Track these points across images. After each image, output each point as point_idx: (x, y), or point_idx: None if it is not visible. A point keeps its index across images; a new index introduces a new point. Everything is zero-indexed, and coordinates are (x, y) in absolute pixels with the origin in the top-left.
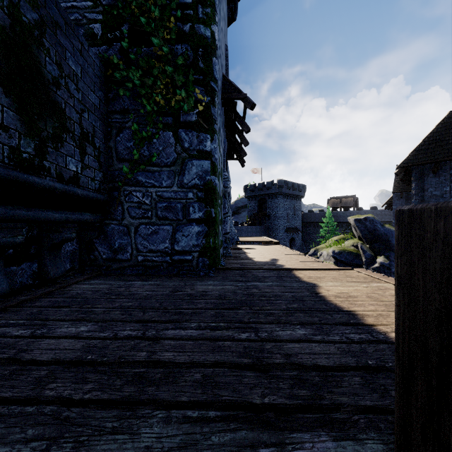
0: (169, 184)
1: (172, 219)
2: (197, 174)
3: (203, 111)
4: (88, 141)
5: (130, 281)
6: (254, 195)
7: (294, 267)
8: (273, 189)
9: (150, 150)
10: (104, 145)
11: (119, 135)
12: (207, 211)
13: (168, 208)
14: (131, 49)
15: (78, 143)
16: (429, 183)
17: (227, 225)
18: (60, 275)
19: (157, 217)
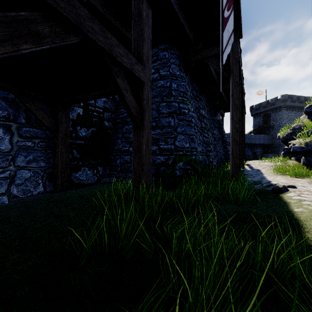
0: None
1: None
2: None
3: None
4: None
5: None
6: (259, 113)
7: None
8: (277, 104)
9: None
10: None
11: None
12: None
13: None
14: None
15: None
16: None
17: None
18: None
19: None
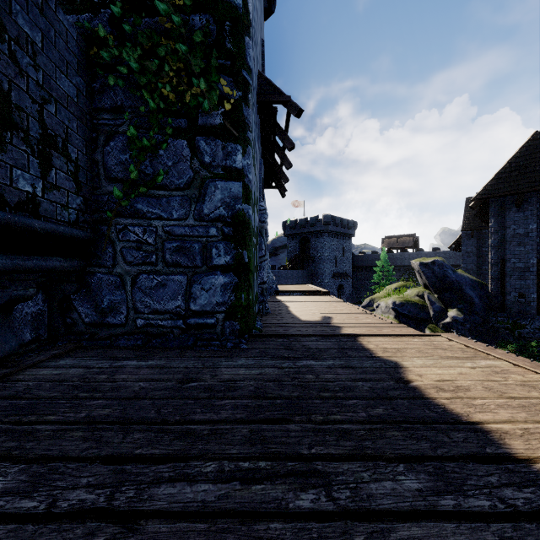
0: (183, 215)
1: (187, 266)
2: (222, 201)
3: (232, 111)
4: (56, 148)
5: (120, 360)
6: (295, 234)
7: (356, 330)
8: (318, 226)
9: (154, 166)
10: (85, 158)
11: (109, 144)
12: (237, 254)
13: (181, 250)
14: (125, 17)
15: (35, 148)
16: (511, 219)
17: (264, 272)
18: (8, 353)
19: (164, 262)
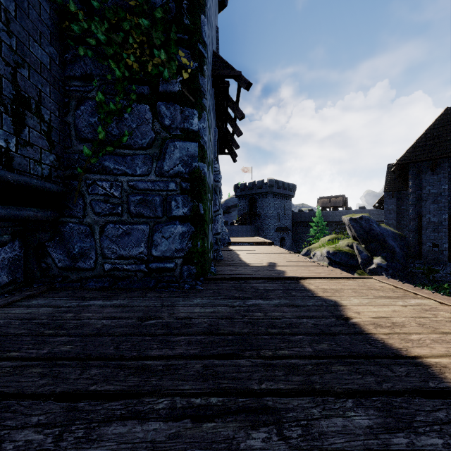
0: (145, 172)
1: (149, 217)
2: (181, 159)
3: (189, 79)
4: (29, 109)
5: (87, 300)
6: (244, 195)
7: (298, 273)
8: (264, 188)
9: (120, 128)
10: (58, 120)
11: (80, 108)
12: (193, 206)
13: (143, 202)
14: None
15: (9, 107)
16: (426, 181)
17: (218, 224)
18: None
19: (129, 213)
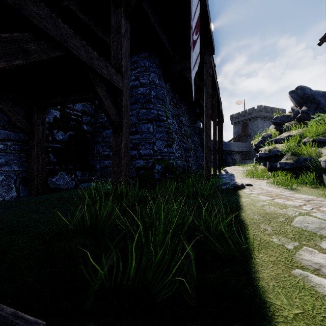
0: None
1: None
2: None
3: None
4: None
5: None
6: (238, 121)
7: None
8: (253, 114)
9: None
10: None
11: None
12: None
13: None
14: None
15: None
16: None
17: None
18: None
19: None
